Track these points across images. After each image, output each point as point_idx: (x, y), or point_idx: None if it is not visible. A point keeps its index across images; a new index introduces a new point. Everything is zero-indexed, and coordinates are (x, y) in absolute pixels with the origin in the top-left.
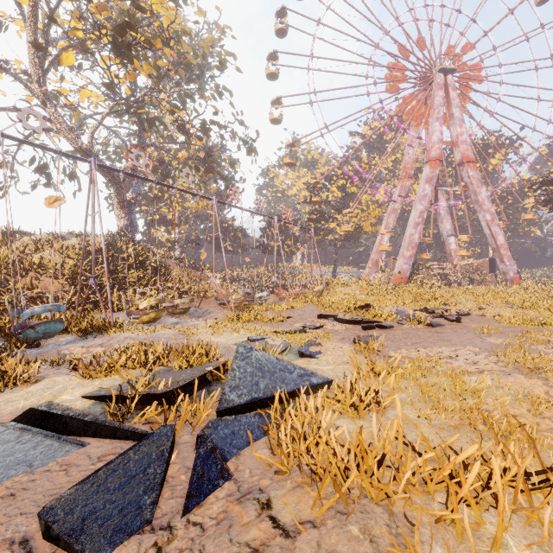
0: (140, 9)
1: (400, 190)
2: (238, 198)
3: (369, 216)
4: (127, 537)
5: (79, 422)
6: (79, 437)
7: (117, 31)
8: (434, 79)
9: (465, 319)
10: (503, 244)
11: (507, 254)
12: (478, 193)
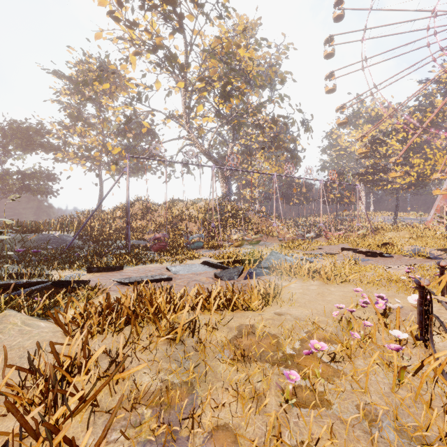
0: (233, 70)
1: None
2: (291, 171)
3: (436, 163)
4: (231, 280)
5: (217, 265)
6: (217, 269)
7: (222, 88)
8: None
9: None
10: None
11: None
12: None
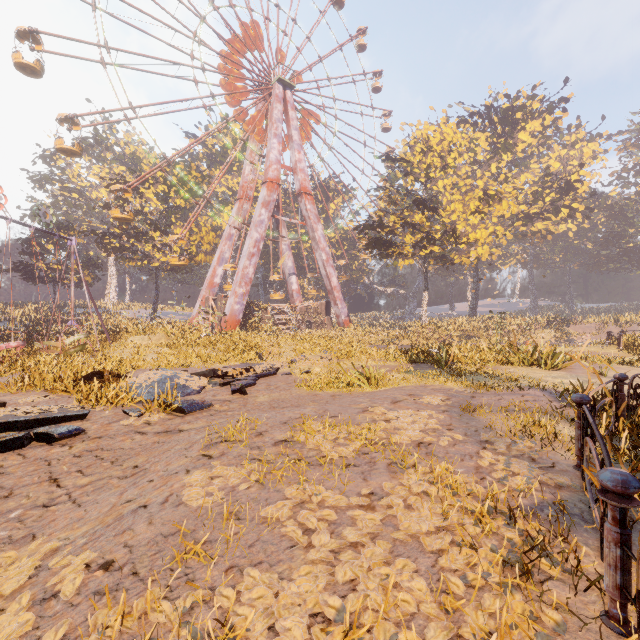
0: None
1: (237, 213)
2: None
3: (202, 241)
4: None
5: None
6: None
7: None
8: (273, 88)
9: (262, 383)
10: (336, 287)
11: (340, 297)
12: (315, 229)
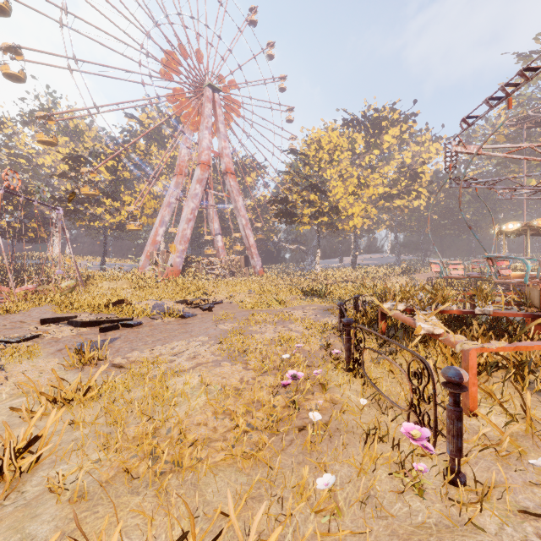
0: None
1: (175, 185)
2: None
3: (145, 206)
4: None
5: None
6: None
7: None
8: (204, 90)
9: (217, 307)
10: (253, 245)
11: (256, 252)
12: (237, 200)
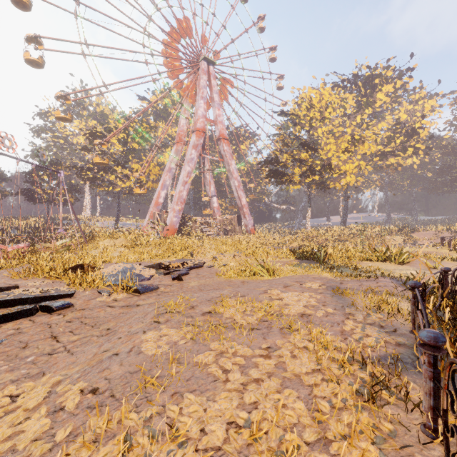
0: None
1: (175, 153)
2: None
3: (150, 173)
4: None
5: None
6: None
7: None
8: (200, 64)
9: (193, 273)
10: (245, 205)
11: (248, 212)
12: (230, 164)
